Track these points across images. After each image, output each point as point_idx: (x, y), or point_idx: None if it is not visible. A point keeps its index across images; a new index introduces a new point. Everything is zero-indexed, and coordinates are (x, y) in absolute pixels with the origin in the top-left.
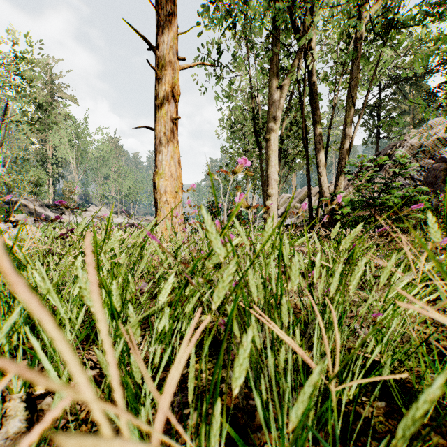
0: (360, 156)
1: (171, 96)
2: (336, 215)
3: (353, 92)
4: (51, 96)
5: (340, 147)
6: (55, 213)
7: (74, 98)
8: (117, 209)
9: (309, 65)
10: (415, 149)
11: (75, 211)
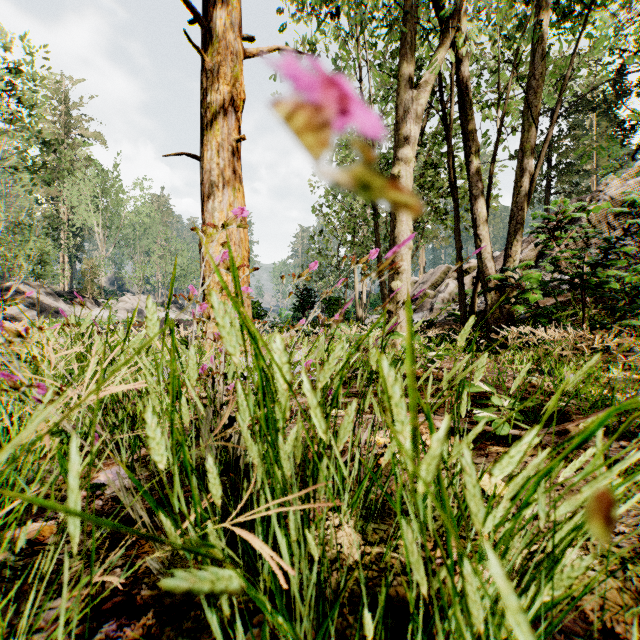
0: (556, 204)
1: (229, 99)
2: (516, 305)
3: (537, 98)
4: (66, 133)
5: (514, 191)
6: (70, 304)
7: (100, 136)
8: (164, 300)
9: (462, 57)
10: (616, 205)
11: (100, 302)
